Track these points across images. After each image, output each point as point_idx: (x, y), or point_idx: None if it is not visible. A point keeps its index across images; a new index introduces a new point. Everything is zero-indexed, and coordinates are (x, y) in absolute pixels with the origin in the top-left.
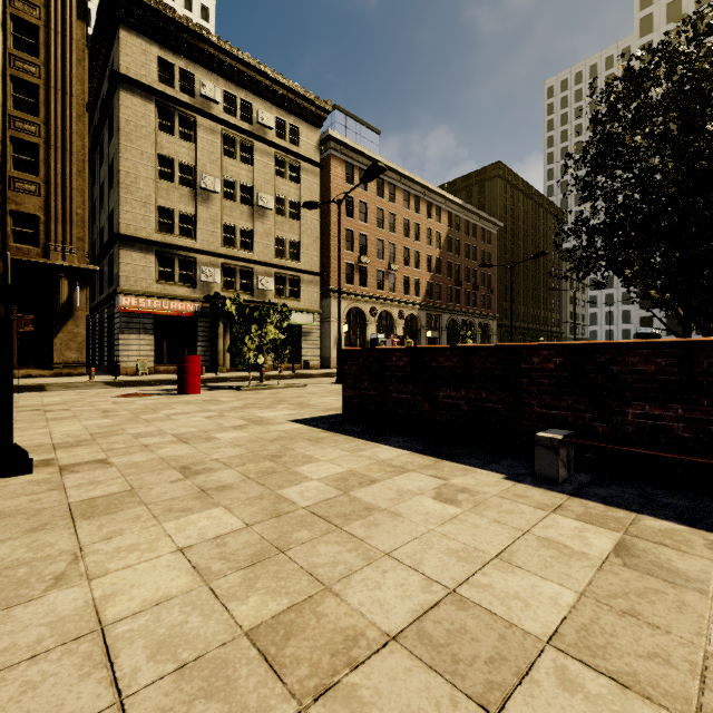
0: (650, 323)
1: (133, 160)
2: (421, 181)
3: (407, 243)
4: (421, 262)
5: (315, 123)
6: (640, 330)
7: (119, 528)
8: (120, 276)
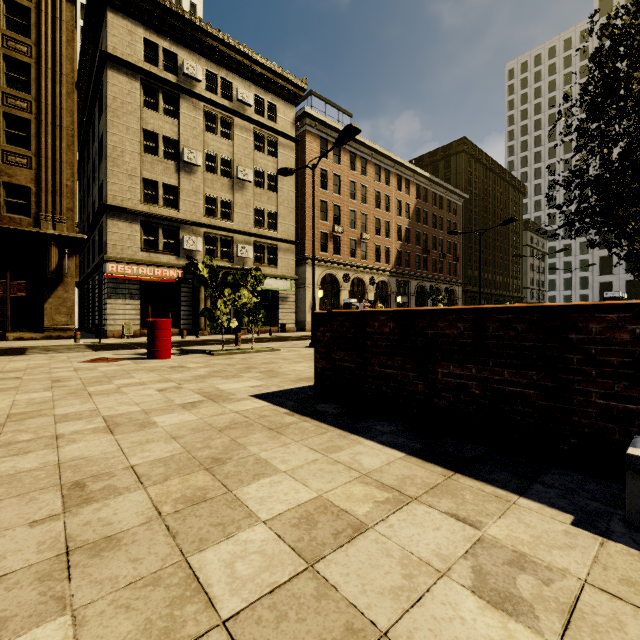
0: (609, 288)
1: (119, 135)
2: (391, 155)
3: (378, 214)
4: (391, 231)
5: (292, 100)
6: (606, 294)
7: None
8: (107, 245)
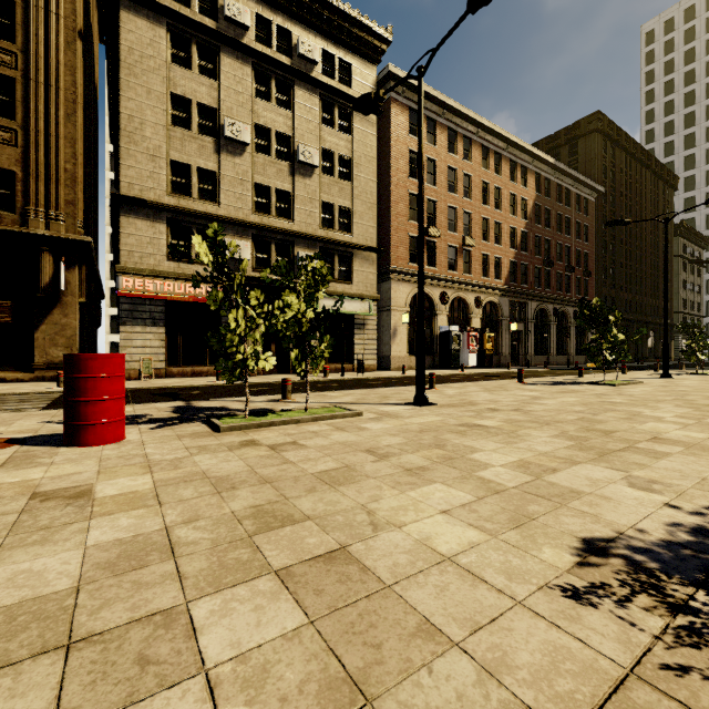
0: None
1: (137, 101)
2: (504, 132)
3: (485, 212)
4: (503, 236)
5: (371, 57)
6: None
7: None
8: (121, 251)
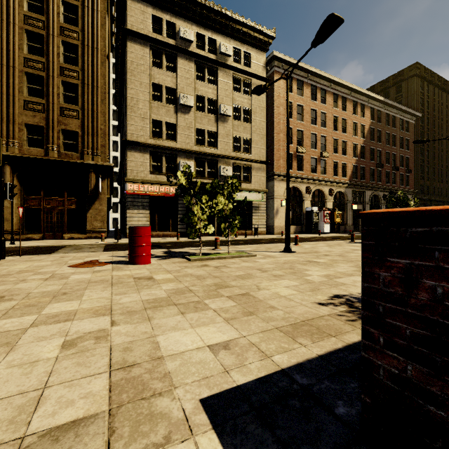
0: None
1: (135, 89)
2: (348, 84)
3: (335, 135)
4: (347, 149)
5: (263, 48)
6: None
7: None
8: (127, 170)
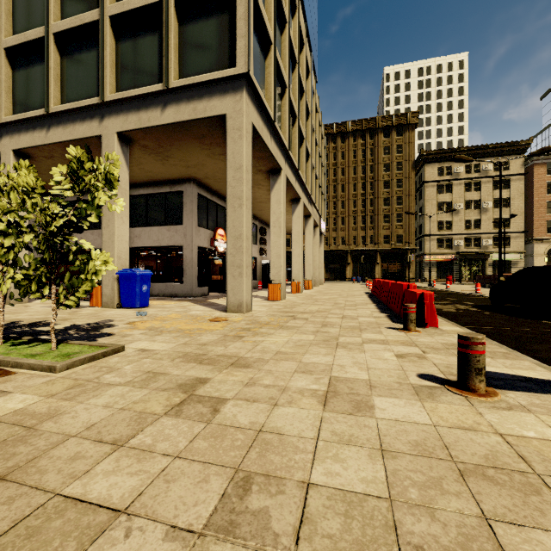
0: None
1: (429, 208)
2: None
3: None
4: None
5: (520, 153)
6: None
7: (443, 287)
8: (425, 249)
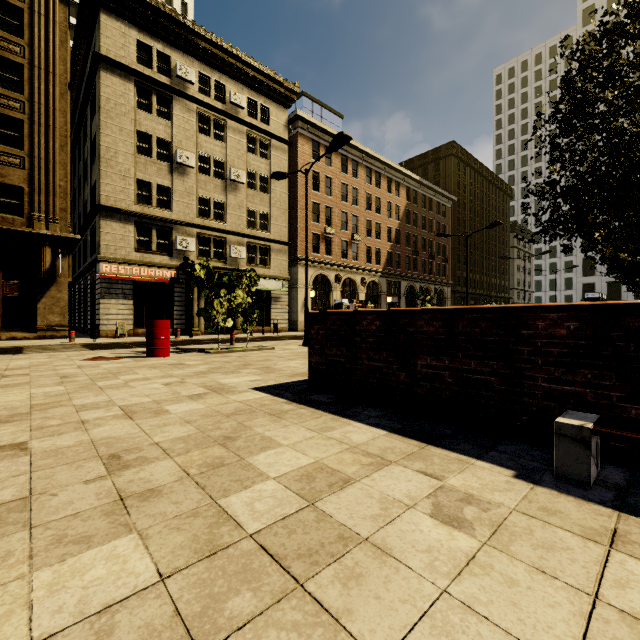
0: (592, 289)
1: (113, 136)
2: (382, 158)
3: (368, 215)
4: (382, 233)
5: (284, 103)
6: (587, 295)
7: None
8: (101, 245)
